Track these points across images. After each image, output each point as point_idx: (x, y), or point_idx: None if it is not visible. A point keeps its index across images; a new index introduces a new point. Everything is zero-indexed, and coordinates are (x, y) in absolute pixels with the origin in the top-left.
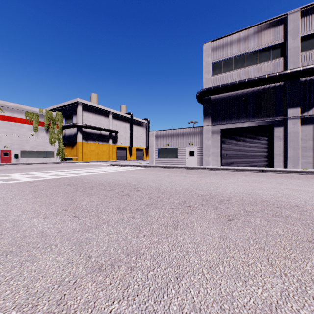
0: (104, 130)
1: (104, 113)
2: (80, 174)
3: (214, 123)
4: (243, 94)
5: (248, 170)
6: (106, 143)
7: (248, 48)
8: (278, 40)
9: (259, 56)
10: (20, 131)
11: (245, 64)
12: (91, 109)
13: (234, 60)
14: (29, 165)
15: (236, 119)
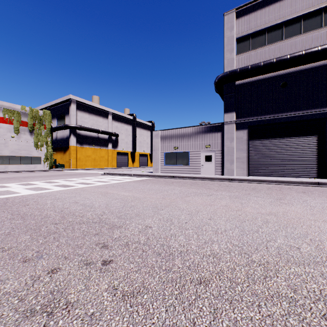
0: (102, 133)
1: (102, 113)
2: (43, 190)
3: (239, 118)
4: (281, 77)
5: (294, 182)
6: (105, 148)
7: (288, 14)
8: None
9: (305, 23)
10: None
11: (284, 36)
12: (87, 108)
13: (267, 31)
14: (4, 173)
15: (271, 112)
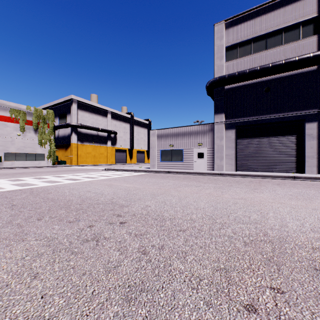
0: (102, 131)
1: (101, 112)
2: (57, 183)
3: (227, 119)
4: (265, 83)
5: (274, 176)
6: (104, 145)
7: (271, 27)
8: (310, 14)
9: (285, 35)
10: (4, 130)
11: (267, 46)
12: (87, 108)
13: (253, 42)
14: (12, 169)
15: (256, 114)
